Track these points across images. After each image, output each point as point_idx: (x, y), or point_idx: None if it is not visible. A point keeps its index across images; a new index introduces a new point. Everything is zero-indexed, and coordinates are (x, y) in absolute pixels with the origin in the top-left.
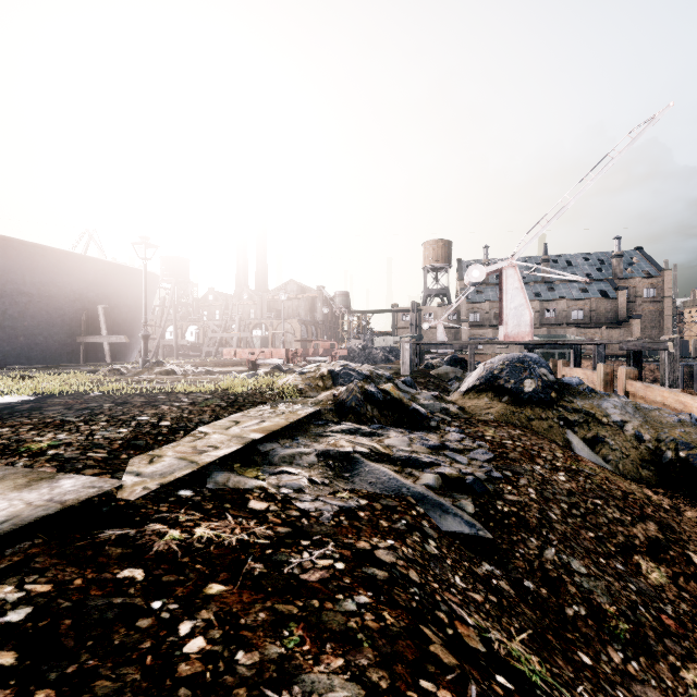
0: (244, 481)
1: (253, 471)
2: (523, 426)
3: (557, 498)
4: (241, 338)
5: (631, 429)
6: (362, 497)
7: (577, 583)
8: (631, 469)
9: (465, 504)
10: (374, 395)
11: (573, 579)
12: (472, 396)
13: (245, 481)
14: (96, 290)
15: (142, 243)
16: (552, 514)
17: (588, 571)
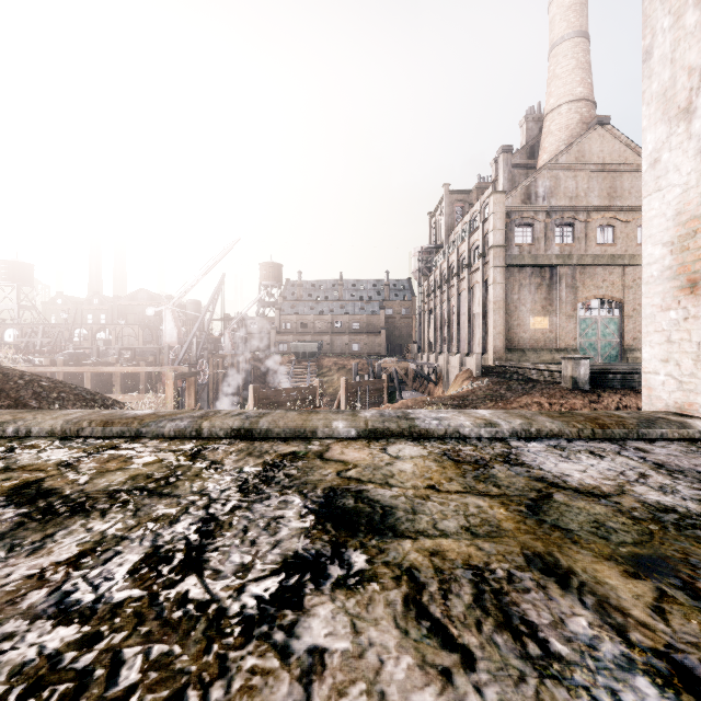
0: None
1: None
2: None
3: None
4: (54, 341)
5: None
6: None
7: None
8: None
9: None
10: None
11: None
12: None
13: None
14: None
15: None
16: None
17: None
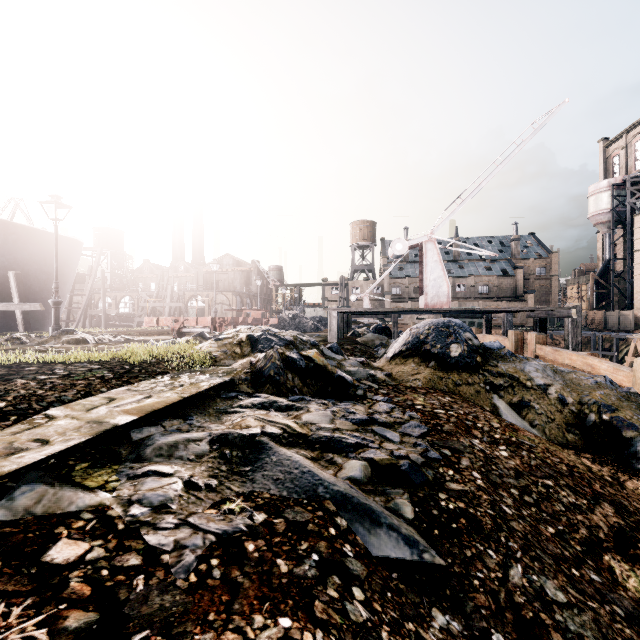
0: (70, 499)
1: (103, 473)
2: (451, 392)
3: (505, 481)
4: (174, 308)
5: (554, 392)
6: (259, 507)
7: (561, 624)
8: (557, 434)
9: (401, 505)
10: (295, 362)
11: (555, 619)
12: (398, 362)
13: (72, 499)
14: (7, 254)
15: (51, 202)
16: (505, 507)
17: (567, 597)
